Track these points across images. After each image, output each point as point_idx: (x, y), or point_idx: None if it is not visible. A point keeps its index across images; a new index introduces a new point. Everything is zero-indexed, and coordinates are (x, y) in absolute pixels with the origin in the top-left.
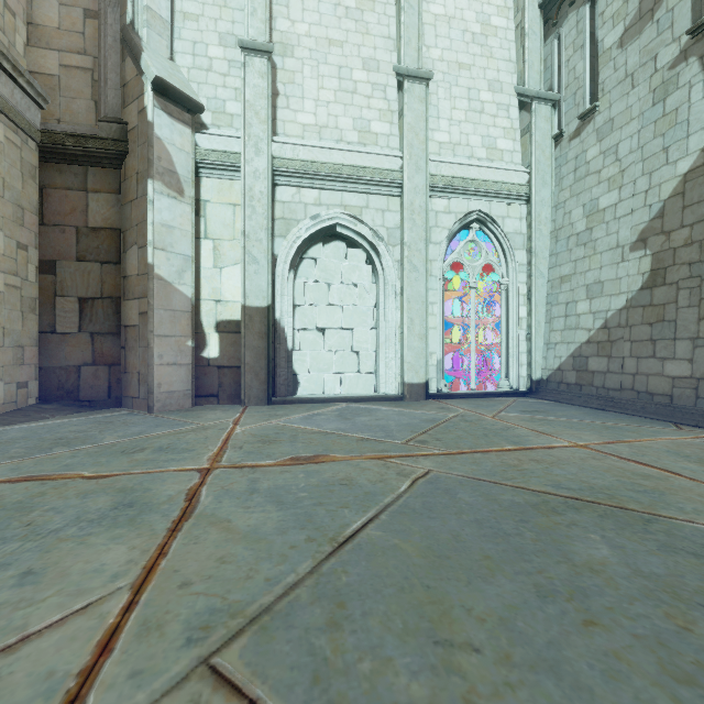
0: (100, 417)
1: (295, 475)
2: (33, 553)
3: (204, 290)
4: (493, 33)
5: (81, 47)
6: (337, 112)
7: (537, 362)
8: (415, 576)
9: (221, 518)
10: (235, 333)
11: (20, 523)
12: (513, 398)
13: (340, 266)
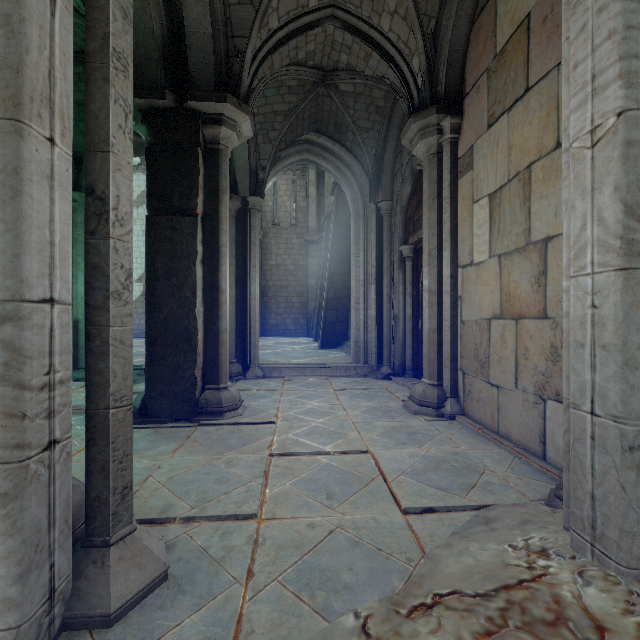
0: None
1: None
2: None
3: None
4: None
5: None
6: None
7: None
8: None
9: None
10: None
11: None
12: None
13: None
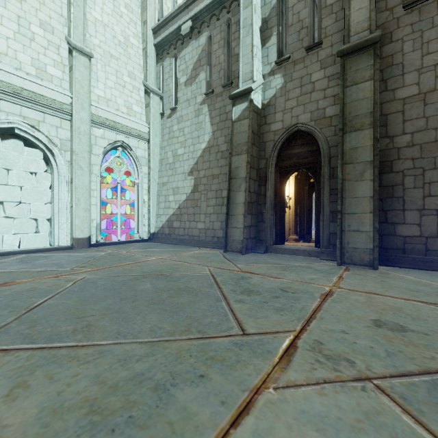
0: None
1: None
2: None
3: None
4: (131, 46)
5: None
6: (16, 48)
7: (153, 224)
8: (72, 308)
9: None
10: None
11: None
12: (140, 243)
13: (19, 158)
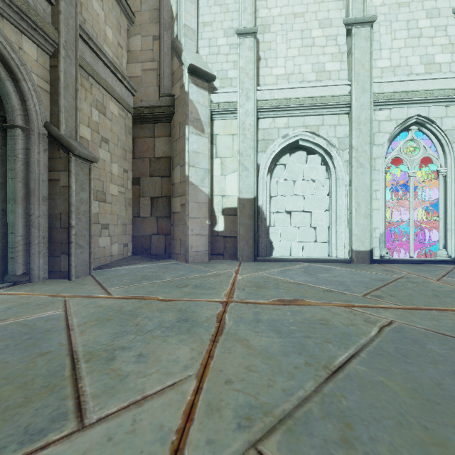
0: (161, 264)
1: (284, 313)
2: (141, 343)
3: (215, 190)
4: None
5: (151, 58)
6: (300, 62)
7: None
8: (409, 414)
9: (241, 337)
10: (234, 216)
11: (132, 323)
12: (452, 265)
13: (302, 168)
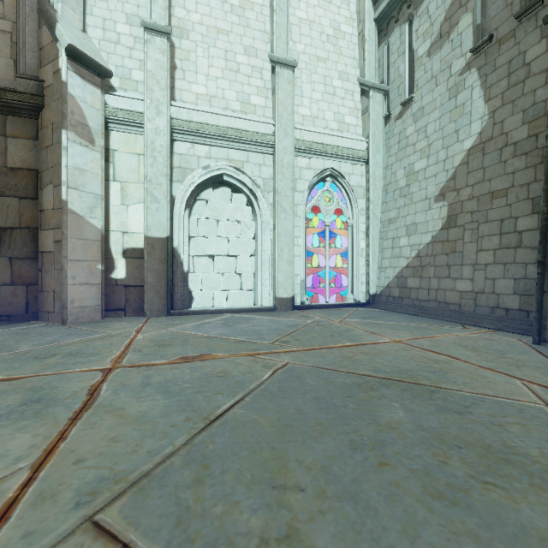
0: (17, 329)
1: (182, 371)
2: None
3: (112, 223)
4: (342, 36)
5: (1, 13)
6: (224, 86)
7: (373, 281)
8: (265, 441)
9: (117, 407)
10: (140, 259)
11: None
12: (356, 308)
13: (226, 207)
